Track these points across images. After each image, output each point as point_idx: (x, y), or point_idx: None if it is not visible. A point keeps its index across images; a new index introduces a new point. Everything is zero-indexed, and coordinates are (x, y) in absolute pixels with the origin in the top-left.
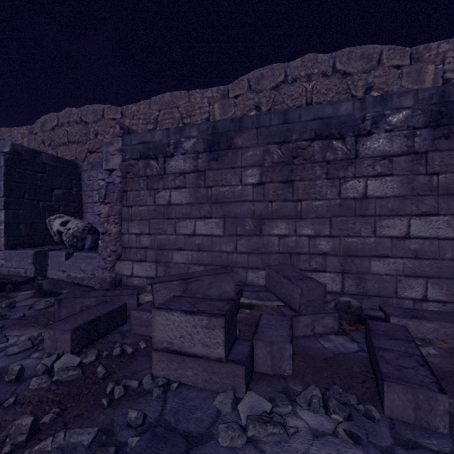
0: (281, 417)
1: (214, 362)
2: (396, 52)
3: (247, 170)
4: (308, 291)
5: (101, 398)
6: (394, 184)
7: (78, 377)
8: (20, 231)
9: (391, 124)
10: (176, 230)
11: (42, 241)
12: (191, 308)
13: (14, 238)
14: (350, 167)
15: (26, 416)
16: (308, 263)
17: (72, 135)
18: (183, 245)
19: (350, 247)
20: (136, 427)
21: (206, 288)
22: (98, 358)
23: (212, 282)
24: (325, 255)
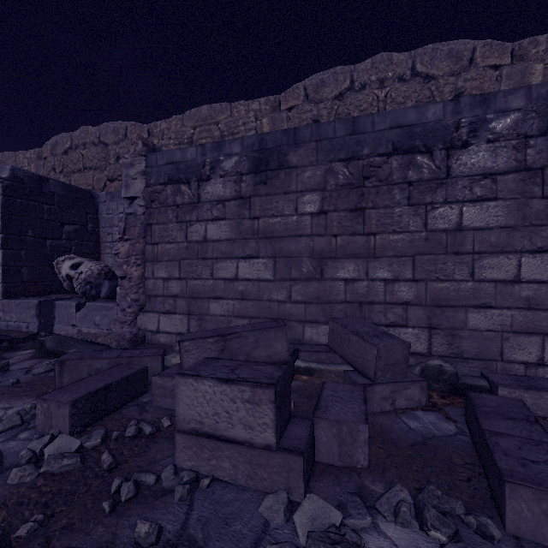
0: (356, 534)
1: (260, 450)
2: (493, 49)
3: (305, 196)
4: (386, 351)
5: (103, 499)
6: (498, 210)
7: (75, 467)
8: (22, 276)
9: (494, 132)
10: (214, 274)
11: (50, 289)
12: (228, 375)
13: (14, 285)
14: (440, 190)
15: None
16: (383, 315)
17: (88, 159)
18: (222, 292)
19: (439, 295)
20: (147, 547)
21: (251, 347)
22: (106, 440)
23: (258, 340)
24: (406, 304)
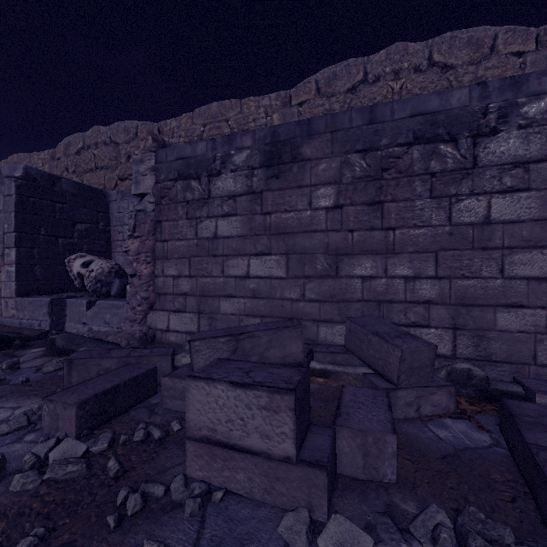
0: None
1: (278, 462)
2: (516, 35)
3: (319, 189)
4: (411, 354)
5: (108, 512)
6: (531, 202)
7: (80, 474)
8: (35, 274)
9: (527, 117)
10: (225, 271)
11: (62, 287)
12: (242, 379)
13: (27, 283)
14: (466, 181)
15: None
16: (403, 315)
17: (99, 159)
18: (233, 290)
19: (465, 293)
20: None
21: (264, 347)
22: (113, 445)
23: (272, 340)
24: (428, 303)
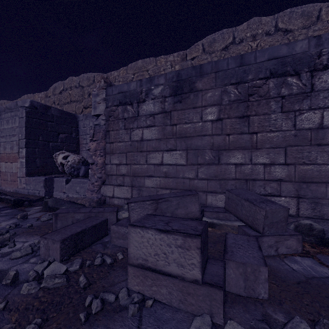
0: None
1: (189, 282)
2: None
3: (207, 109)
4: (271, 213)
5: (80, 310)
6: None
7: (63, 284)
8: (36, 163)
9: None
10: (147, 161)
11: (51, 171)
12: (165, 227)
13: (32, 168)
14: (306, 100)
15: (9, 325)
16: (263, 188)
17: (72, 96)
18: (153, 172)
19: (305, 174)
20: None
21: (174, 208)
22: (82, 267)
23: (179, 203)
24: (280, 181)
